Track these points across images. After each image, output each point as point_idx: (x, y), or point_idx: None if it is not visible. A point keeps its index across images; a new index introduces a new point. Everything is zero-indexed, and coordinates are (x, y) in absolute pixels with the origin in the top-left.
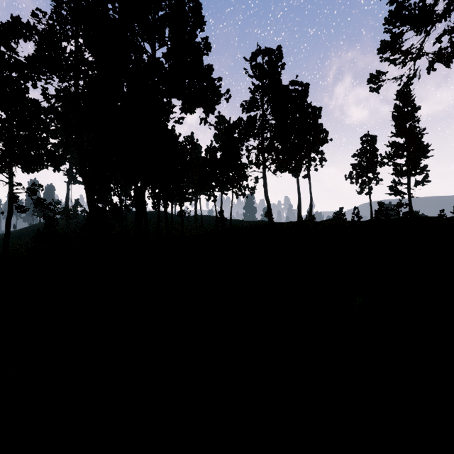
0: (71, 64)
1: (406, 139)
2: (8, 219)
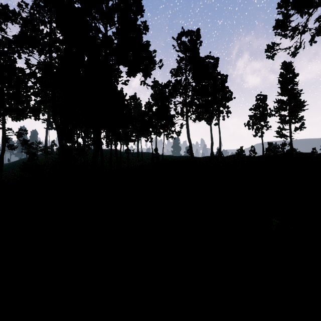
0: (46, 42)
1: (289, 97)
2: (2, 154)
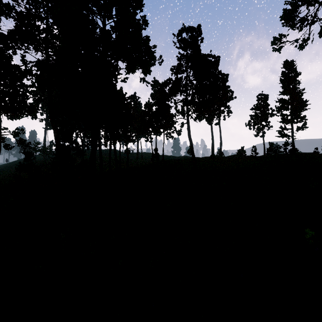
0: (43, 38)
1: (291, 96)
2: None
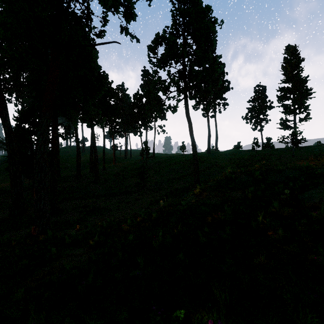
0: None
1: (294, 84)
2: None
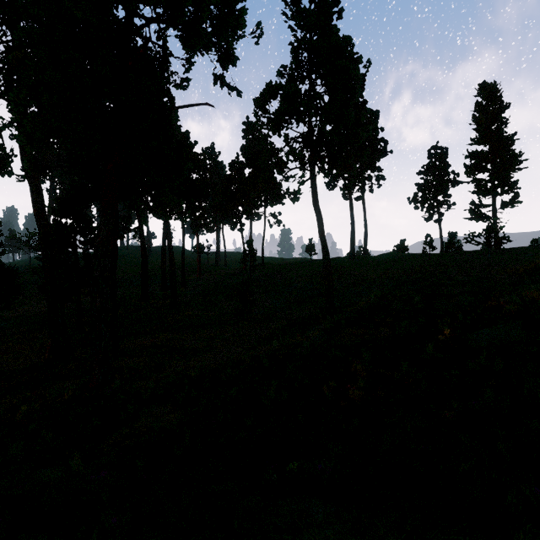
0: None
1: (492, 146)
2: None
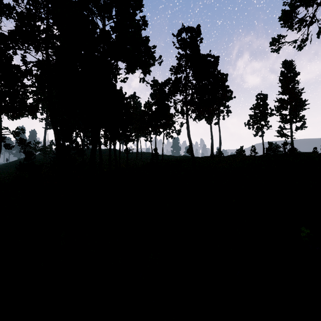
0: (43, 38)
1: (290, 96)
2: None
